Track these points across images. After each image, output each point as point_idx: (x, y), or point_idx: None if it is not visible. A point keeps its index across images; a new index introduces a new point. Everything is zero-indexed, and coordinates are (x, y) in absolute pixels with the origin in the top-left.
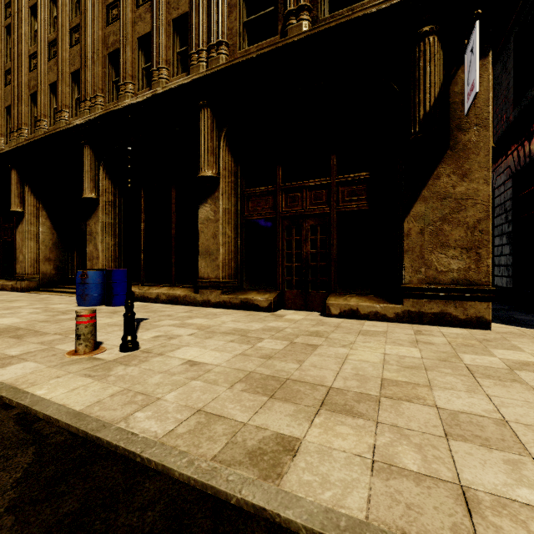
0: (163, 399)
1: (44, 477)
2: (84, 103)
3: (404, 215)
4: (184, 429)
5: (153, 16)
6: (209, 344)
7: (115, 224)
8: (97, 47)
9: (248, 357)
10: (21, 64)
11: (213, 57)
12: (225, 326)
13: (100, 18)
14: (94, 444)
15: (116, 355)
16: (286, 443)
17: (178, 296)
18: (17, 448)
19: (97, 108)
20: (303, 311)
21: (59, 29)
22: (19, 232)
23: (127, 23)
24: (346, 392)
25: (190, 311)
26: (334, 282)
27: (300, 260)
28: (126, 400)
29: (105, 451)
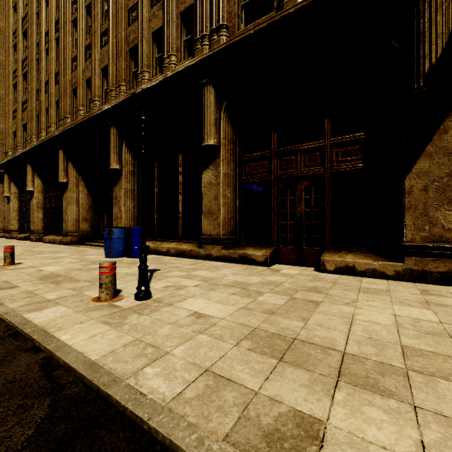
0: (172, 353)
1: (53, 438)
2: (111, 92)
3: (405, 172)
4: (192, 393)
5: (164, 12)
6: (212, 296)
7: (134, 190)
8: (120, 45)
9: (251, 311)
10: (66, 67)
11: (214, 39)
12: (226, 279)
13: (123, 21)
14: (104, 400)
15: (131, 303)
16: (307, 426)
17: (184, 250)
18: (36, 398)
19: (120, 95)
20: (297, 266)
21: (93, 35)
22: (65, 198)
23: (143, 22)
24: (364, 360)
25: (195, 264)
26: (328, 239)
27: (294, 219)
28: (137, 351)
29: (114, 411)
